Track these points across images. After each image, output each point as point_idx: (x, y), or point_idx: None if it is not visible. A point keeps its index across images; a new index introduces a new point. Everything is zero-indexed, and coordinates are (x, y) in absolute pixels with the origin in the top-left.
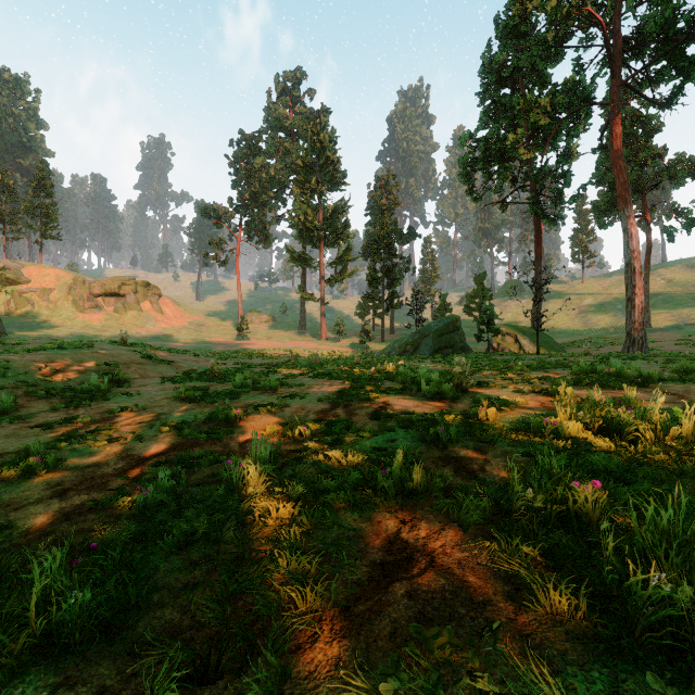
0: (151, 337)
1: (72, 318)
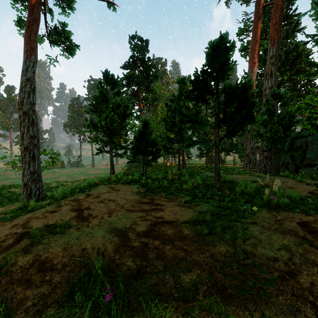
0: None
1: None
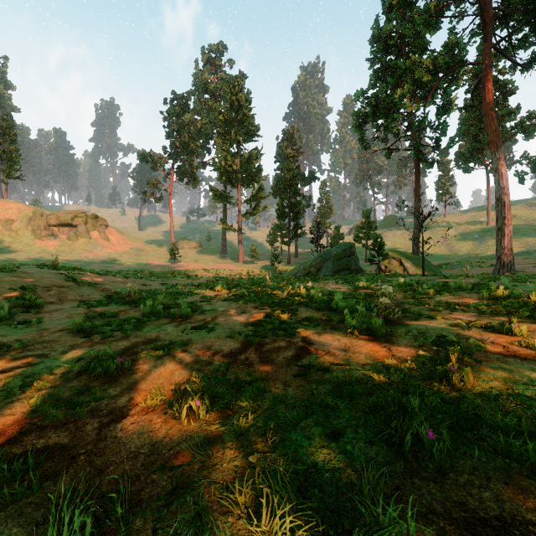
0: (97, 260)
1: (30, 244)
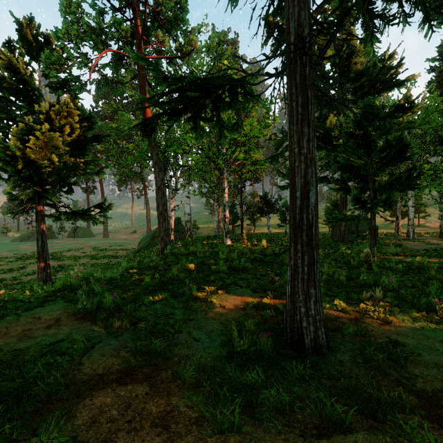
0: None
1: None
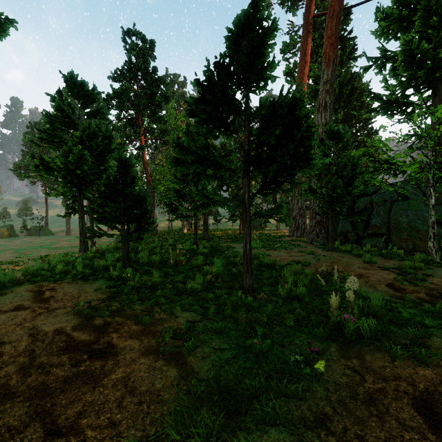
0: None
1: None
